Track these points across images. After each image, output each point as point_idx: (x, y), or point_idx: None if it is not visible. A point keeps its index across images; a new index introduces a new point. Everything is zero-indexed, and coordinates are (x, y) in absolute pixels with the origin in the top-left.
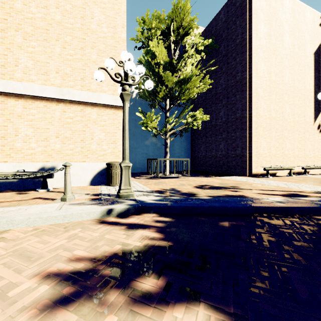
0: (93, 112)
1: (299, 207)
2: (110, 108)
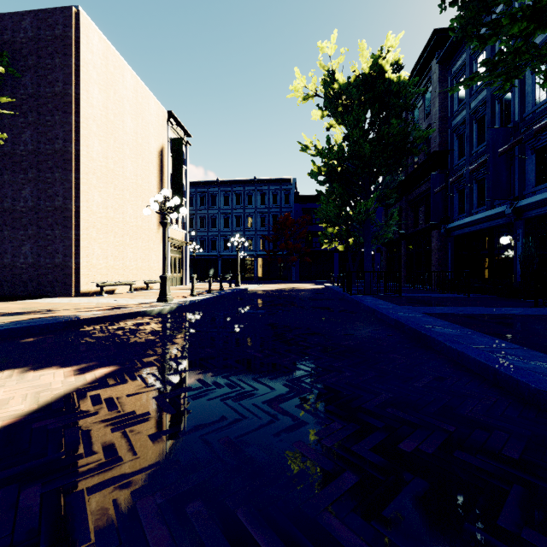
0: None
1: (112, 315)
2: None
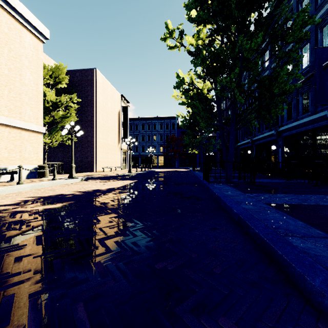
0: (26, 134)
1: (122, 175)
2: (35, 132)
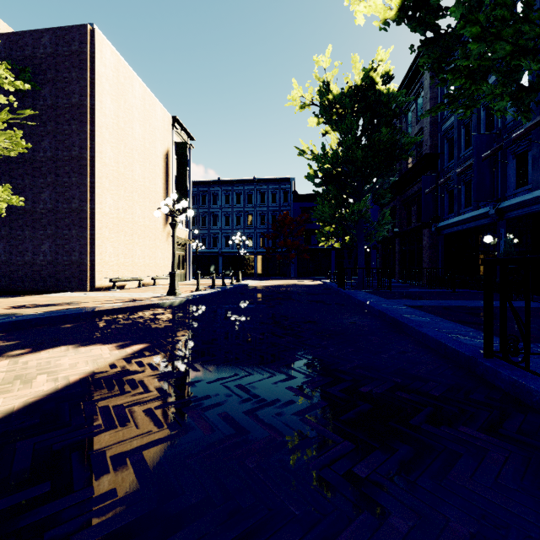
0: None
1: (131, 307)
2: None
